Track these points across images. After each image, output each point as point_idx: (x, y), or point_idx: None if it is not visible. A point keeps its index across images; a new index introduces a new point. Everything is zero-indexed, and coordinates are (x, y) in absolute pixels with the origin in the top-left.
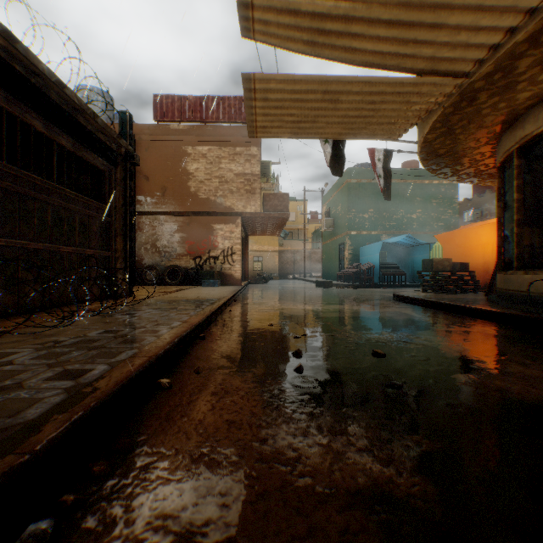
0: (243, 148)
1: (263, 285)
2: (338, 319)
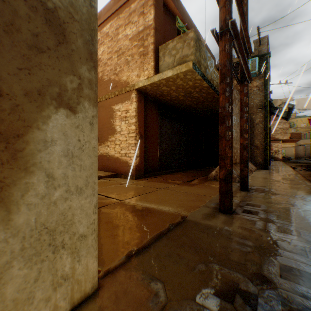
0: (281, 120)
1: (287, 161)
2: (310, 165)
